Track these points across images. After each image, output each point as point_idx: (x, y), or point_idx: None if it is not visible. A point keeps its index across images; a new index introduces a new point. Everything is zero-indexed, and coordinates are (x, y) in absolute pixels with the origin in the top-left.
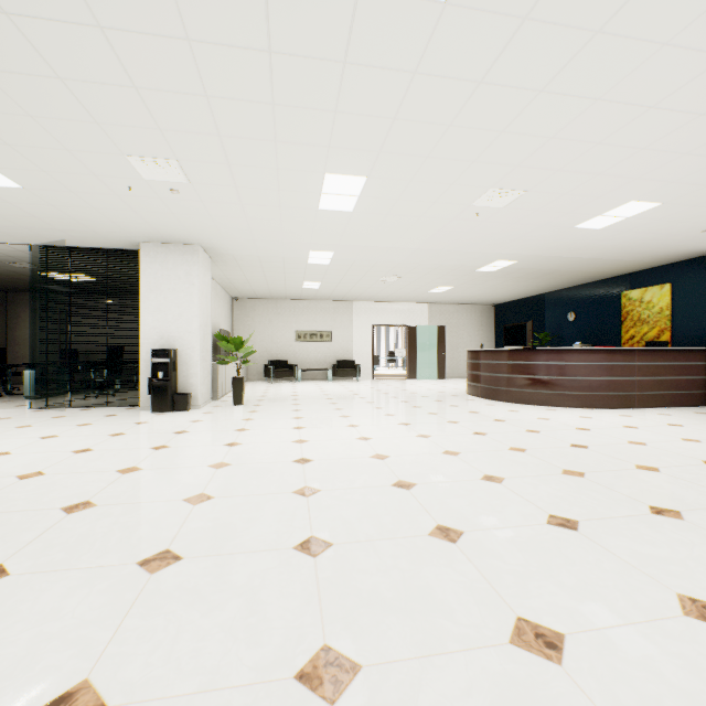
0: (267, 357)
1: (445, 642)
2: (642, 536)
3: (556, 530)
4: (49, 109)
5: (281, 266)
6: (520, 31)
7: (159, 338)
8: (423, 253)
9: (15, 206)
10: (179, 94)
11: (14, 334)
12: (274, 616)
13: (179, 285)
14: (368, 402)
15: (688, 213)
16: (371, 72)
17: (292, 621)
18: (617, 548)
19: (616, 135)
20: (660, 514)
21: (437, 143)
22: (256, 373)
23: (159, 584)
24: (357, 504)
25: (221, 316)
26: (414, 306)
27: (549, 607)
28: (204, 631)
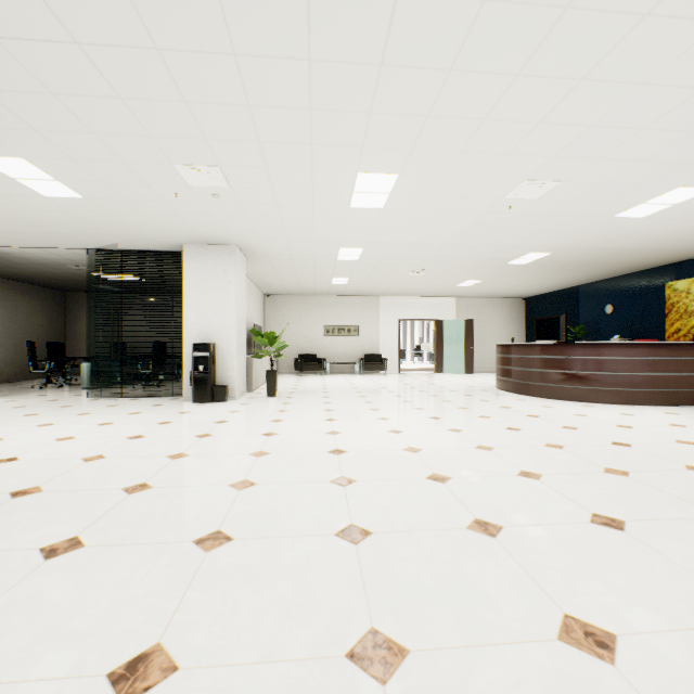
0: (297, 351)
1: (490, 634)
2: None
3: (601, 529)
4: (109, 126)
5: (312, 263)
6: (561, 21)
7: (199, 333)
8: (452, 247)
9: (77, 215)
10: (224, 105)
11: (72, 330)
12: (321, 597)
13: (217, 283)
14: (397, 395)
15: None
16: (406, 72)
17: (339, 603)
18: (669, 551)
19: (663, 119)
20: None
21: (470, 138)
22: (286, 366)
23: (214, 561)
24: (394, 495)
25: (254, 311)
26: (441, 300)
27: (598, 606)
28: (258, 607)
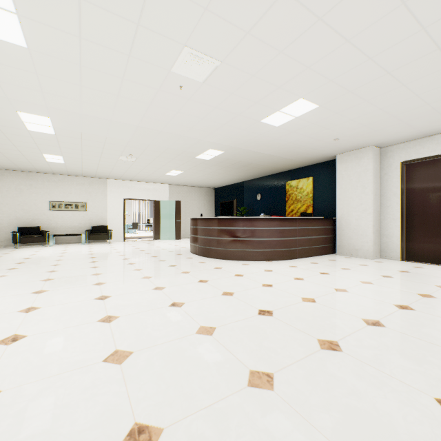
0: (17, 225)
1: None
2: None
3: None
4: None
5: None
6: None
7: None
8: (146, 132)
9: None
10: None
11: None
12: None
13: None
14: (95, 266)
15: (332, 120)
16: None
17: None
18: None
19: None
20: None
21: None
22: (4, 239)
23: None
24: None
25: None
26: (158, 185)
27: None
28: None
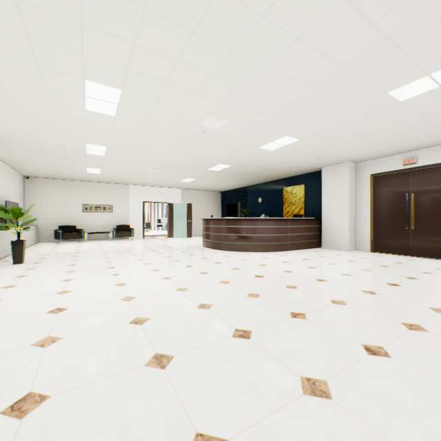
0: (58, 224)
1: None
2: (285, 335)
3: (237, 341)
4: None
5: (64, 153)
6: None
7: None
8: (173, 154)
9: None
10: None
11: None
12: None
13: None
14: (135, 255)
15: (311, 147)
16: None
17: None
18: (271, 348)
19: (276, 92)
20: (295, 317)
21: (170, 74)
22: (47, 236)
23: None
24: (92, 346)
25: (9, 190)
26: (172, 190)
27: (222, 414)
28: None
